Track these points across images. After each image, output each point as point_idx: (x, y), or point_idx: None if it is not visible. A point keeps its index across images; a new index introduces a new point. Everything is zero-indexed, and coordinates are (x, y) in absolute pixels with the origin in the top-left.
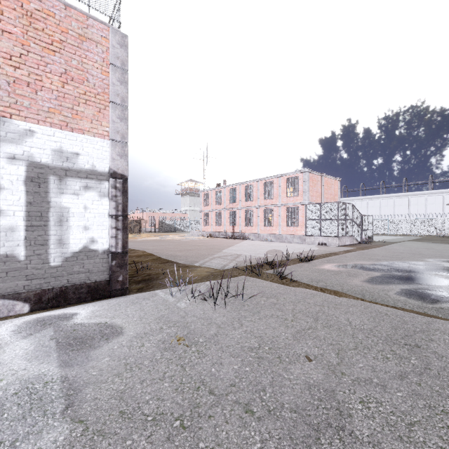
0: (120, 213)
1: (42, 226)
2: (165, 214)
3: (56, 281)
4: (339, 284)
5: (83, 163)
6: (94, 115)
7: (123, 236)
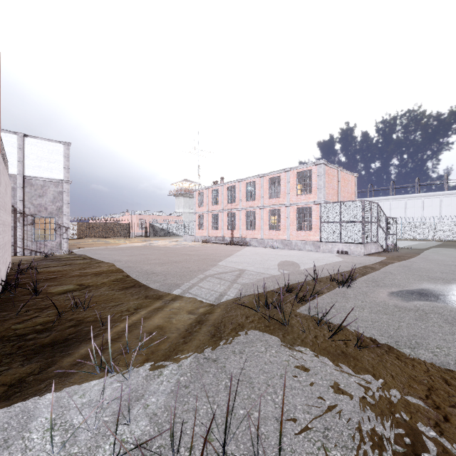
0: None
1: None
2: (158, 216)
3: None
4: None
5: None
6: None
7: None
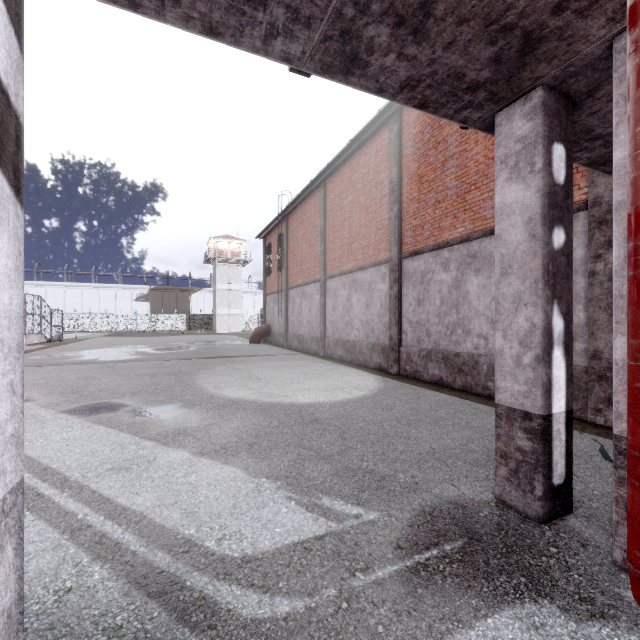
0: None
1: None
2: None
3: None
4: (61, 362)
5: None
6: None
7: None
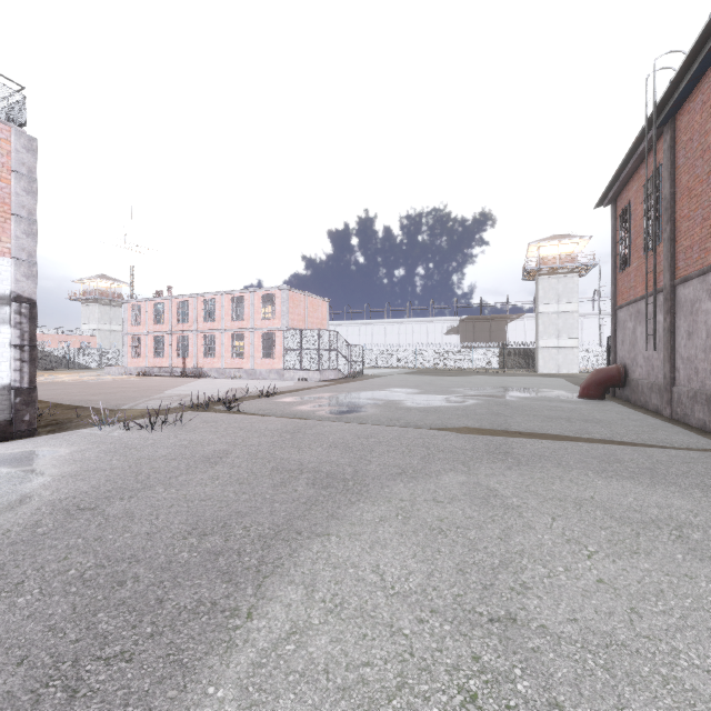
0: (26, 343)
1: None
2: (46, 336)
3: None
4: (283, 410)
5: None
6: None
7: (31, 369)
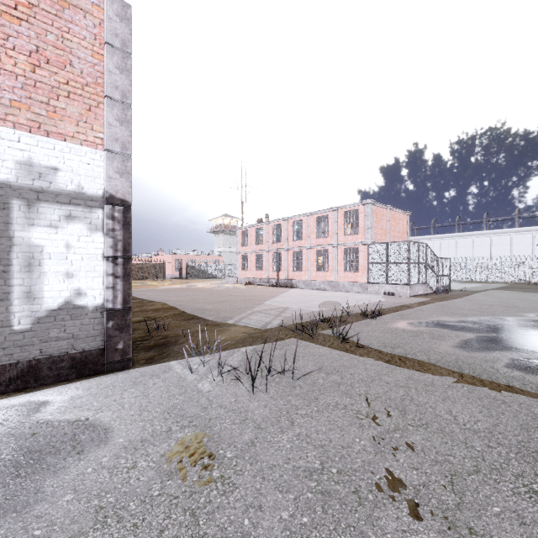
0: (119, 254)
1: (0, 273)
2: (195, 256)
3: (22, 352)
4: (424, 351)
5: (64, 183)
6: (81, 114)
7: (125, 287)
